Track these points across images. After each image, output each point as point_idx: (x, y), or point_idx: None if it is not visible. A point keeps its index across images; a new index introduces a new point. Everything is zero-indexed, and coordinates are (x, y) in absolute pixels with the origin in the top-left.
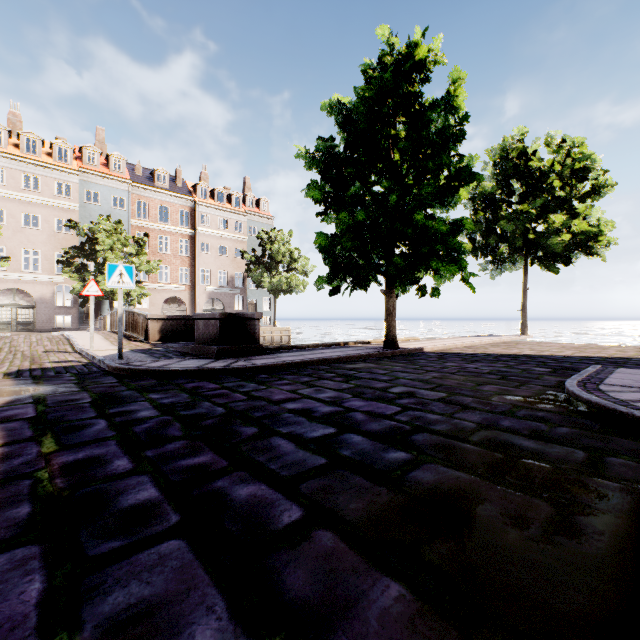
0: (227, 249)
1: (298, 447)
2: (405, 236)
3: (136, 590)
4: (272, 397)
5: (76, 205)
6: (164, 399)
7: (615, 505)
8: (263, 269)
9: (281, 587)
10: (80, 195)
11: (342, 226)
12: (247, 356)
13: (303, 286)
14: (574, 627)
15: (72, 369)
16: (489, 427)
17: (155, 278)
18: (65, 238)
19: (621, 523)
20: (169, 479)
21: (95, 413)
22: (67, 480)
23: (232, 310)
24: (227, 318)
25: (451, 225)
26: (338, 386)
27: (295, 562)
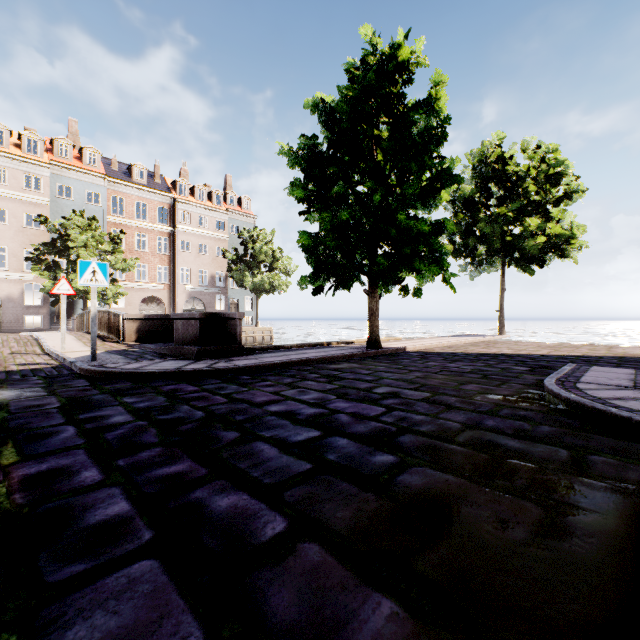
0: (208, 248)
1: (282, 452)
2: (388, 236)
3: (101, 621)
4: (254, 399)
5: (47, 199)
6: (139, 403)
7: (601, 505)
8: (245, 268)
9: (264, 610)
10: (51, 189)
11: (325, 225)
12: (228, 357)
13: (286, 286)
14: (573, 639)
15: (40, 372)
16: (474, 427)
17: (132, 277)
18: (35, 234)
19: (609, 524)
20: (142, 491)
21: (63, 419)
22: (27, 495)
23: (213, 310)
24: (207, 318)
25: (433, 226)
26: (322, 387)
27: (279, 580)
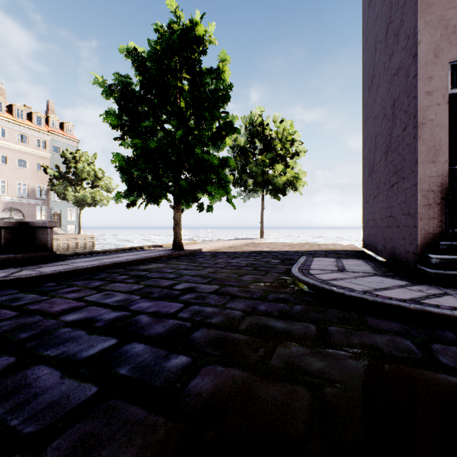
0: (28, 163)
1: (64, 376)
2: (188, 165)
3: None
4: (52, 309)
5: None
6: None
7: (346, 374)
8: (67, 184)
9: None
10: None
11: (137, 150)
12: (37, 264)
13: (107, 200)
14: None
15: None
16: (252, 313)
17: None
18: None
19: (356, 394)
20: None
21: None
22: None
23: (33, 219)
24: (14, 227)
25: (221, 161)
26: (129, 288)
27: None
